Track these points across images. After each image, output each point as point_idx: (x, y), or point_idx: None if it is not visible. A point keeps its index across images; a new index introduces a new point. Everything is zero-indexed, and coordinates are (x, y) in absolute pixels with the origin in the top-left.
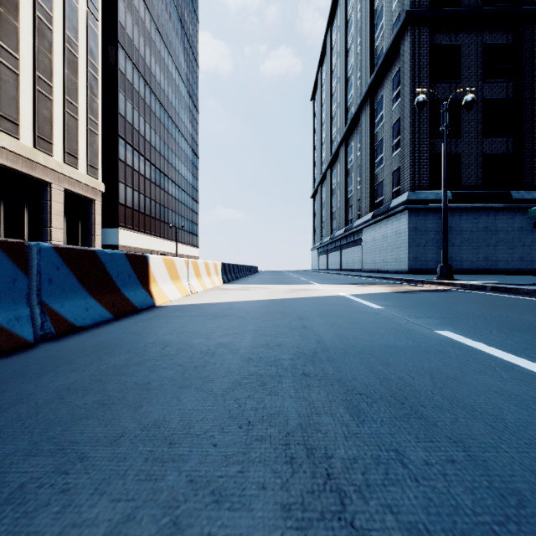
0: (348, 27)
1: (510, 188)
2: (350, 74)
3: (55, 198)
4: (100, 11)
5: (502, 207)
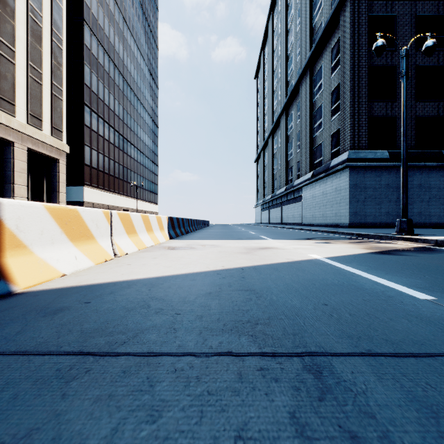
0: (288, 10)
1: (441, 148)
2: (290, 51)
3: (18, 157)
4: None
5: (435, 165)
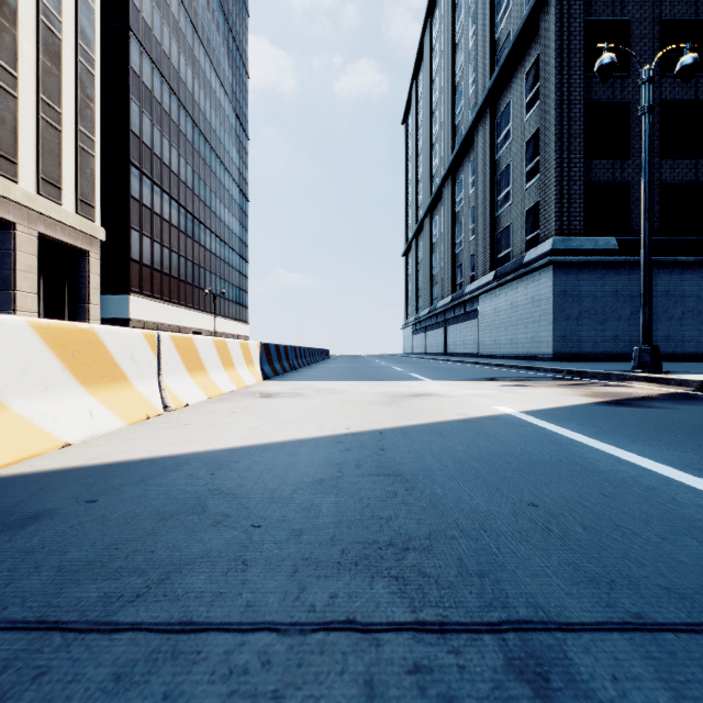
0: (456, 14)
1: (701, 233)
2: (459, 79)
3: (23, 247)
4: None
5: (692, 261)
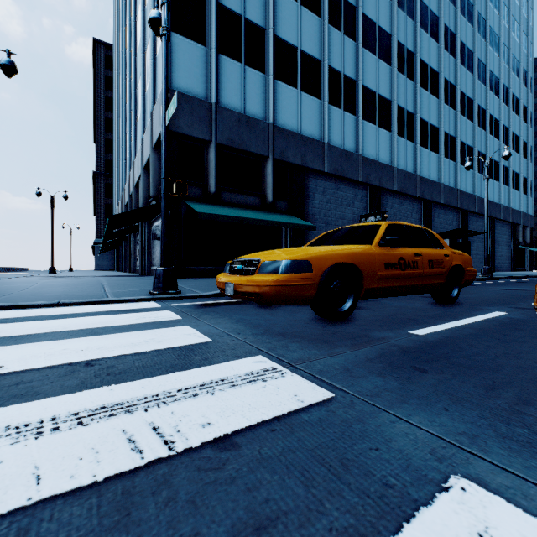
0: None
1: None
2: None
3: None
4: None
5: None
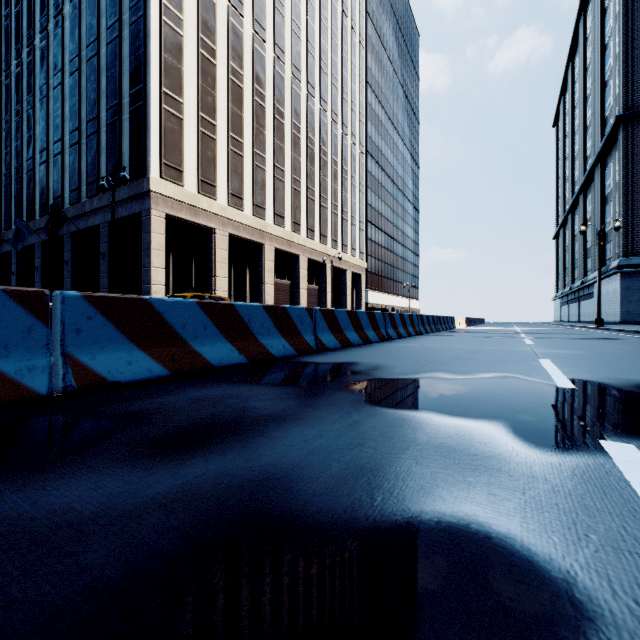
0: (587, 75)
1: None
2: (588, 124)
3: (348, 278)
4: (364, 146)
5: None
